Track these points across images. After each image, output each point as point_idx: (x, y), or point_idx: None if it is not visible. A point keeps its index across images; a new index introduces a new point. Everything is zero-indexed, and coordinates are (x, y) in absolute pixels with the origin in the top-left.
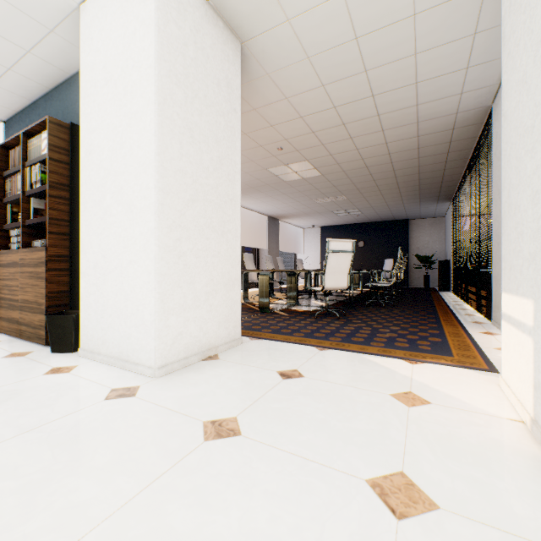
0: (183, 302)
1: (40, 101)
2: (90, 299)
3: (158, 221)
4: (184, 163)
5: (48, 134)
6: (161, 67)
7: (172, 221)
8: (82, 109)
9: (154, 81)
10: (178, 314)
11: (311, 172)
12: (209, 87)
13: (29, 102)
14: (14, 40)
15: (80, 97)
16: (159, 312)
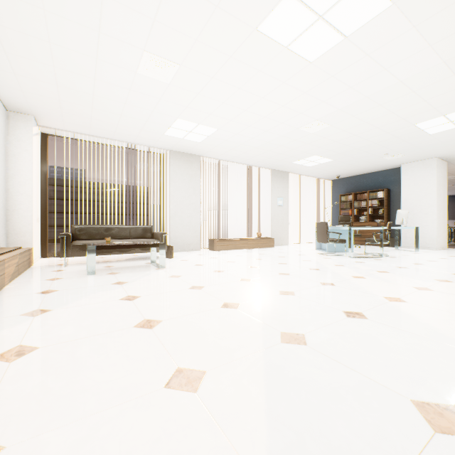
0: (439, 235)
1: (356, 176)
2: (406, 234)
3: (437, 217)
4: (439, 203)
5: (384, 193)
6: (437, 184)
7: (438, 216)
8: (402, 189)
9: (435, 187)
10: (438, 237)
11: (453, 178)
12: (442, 181)
13: (349, 176)
14: (371, 169)
15: (401, 186)
16: (437, 236)
